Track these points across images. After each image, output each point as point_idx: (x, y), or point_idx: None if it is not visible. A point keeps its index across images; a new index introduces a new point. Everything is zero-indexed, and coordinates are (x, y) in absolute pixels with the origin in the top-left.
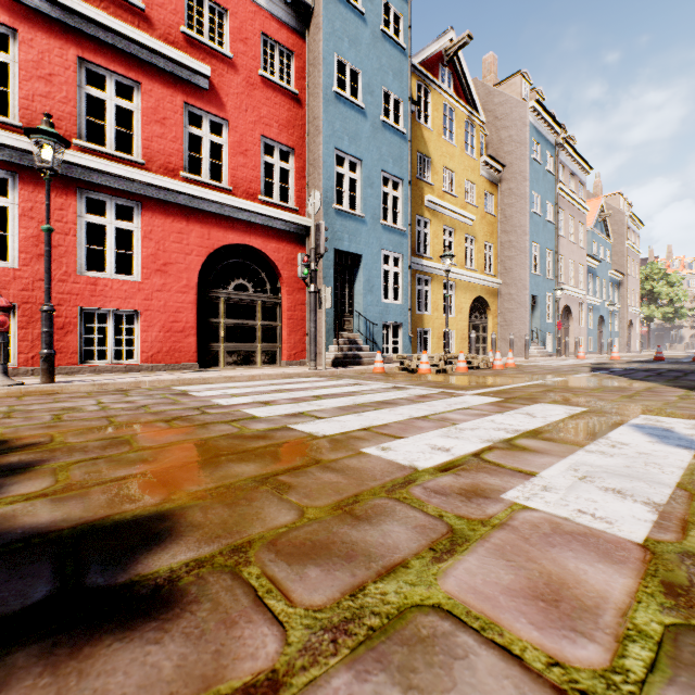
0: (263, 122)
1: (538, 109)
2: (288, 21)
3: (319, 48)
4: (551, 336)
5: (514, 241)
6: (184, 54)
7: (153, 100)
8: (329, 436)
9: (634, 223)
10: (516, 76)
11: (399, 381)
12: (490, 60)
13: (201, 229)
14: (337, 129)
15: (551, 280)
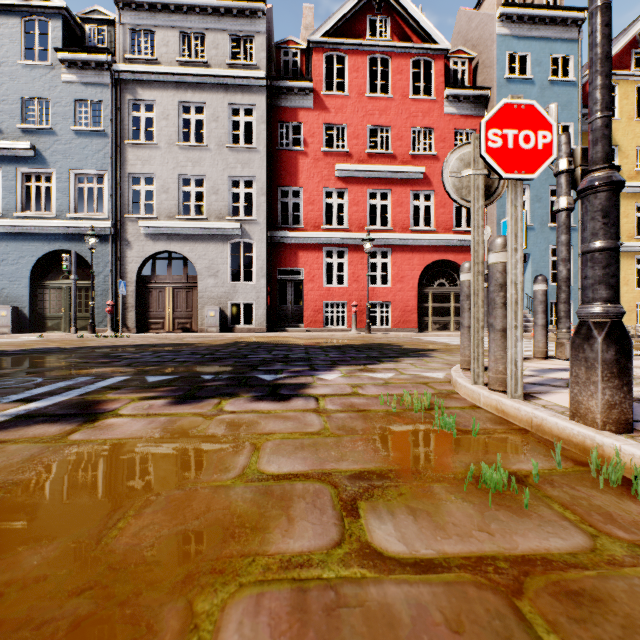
0: None
1: None
2: (471, 112)
3: None
4: None
5: None
6: (411, 167)
7: (396, 196)
8: None
9: None
10: None
11: None
12: None
13: (419, 256)
14: None
15: None
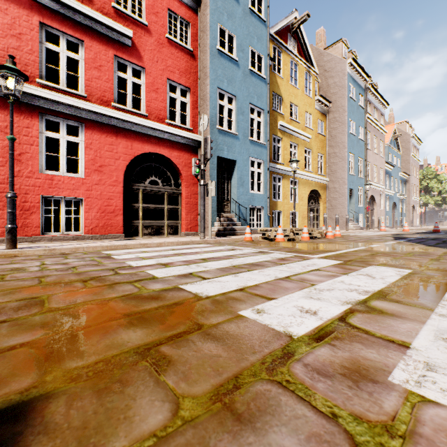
0: (169, 69)
1: (353, 64)
2: (186, 1)
3: (207, 19)
4: (362, 215)
5: (337, 152)
6: (114, 22)
7: (93, 53)
8: (211, 296)
9: (416, 141)
10: (338, 42)
11: (262, 247)
12: (321, 32)
13: (126, 142)
14: (219, 75)
15: (362, 178)
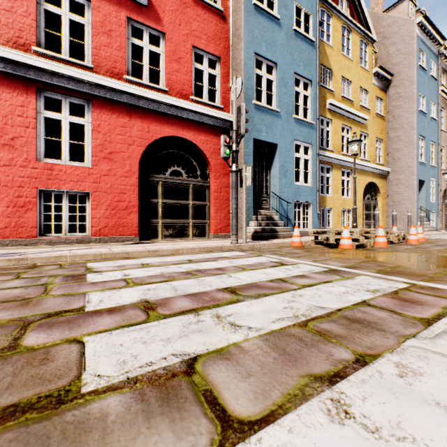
0: (194, 34)
1: (424, 23)
2: None
3: None
4: (434, 213)
5: (401, 136)
6: None
7: (101, 15)
8: None
9: None
10: (403, 0)
11: (327, 259)
12: None
13: (141, 124)
14: (256, 37)
15: (434, 167)
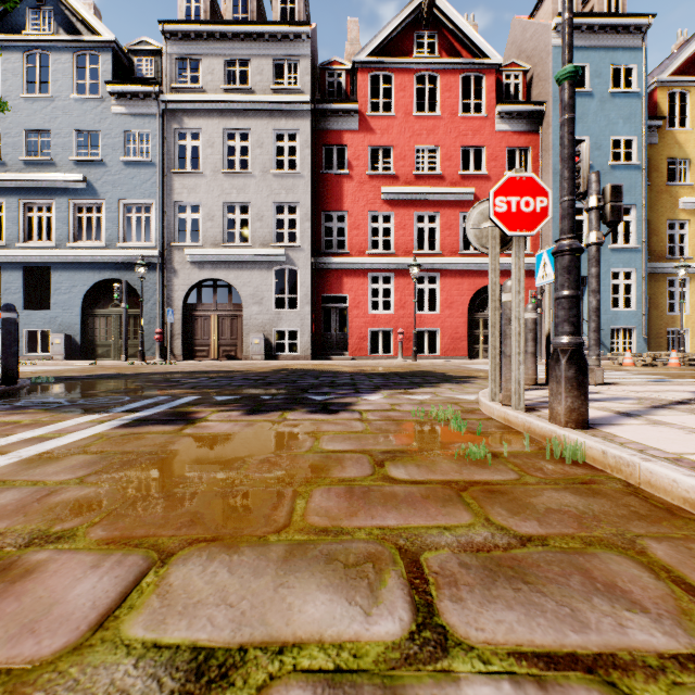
0: None
1: None
2: (525, 129)
3: (549, 139)
4: None
5: None
6: (460, 188)
7: (445, 218)
8: None
9: None
10: None
11: None
12: None
13: (469, 280)
14: None
15: None
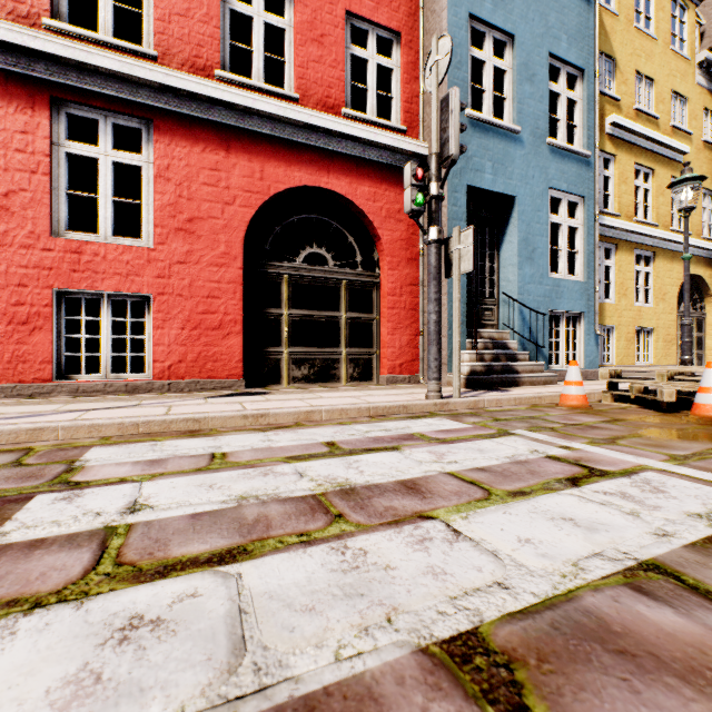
0: None
1: None
2: None
3: None
4: None
5: None
6: None
7: None
8: None
9: None
10: None
11: (709, 455)
12: None
13: (249, 163)
14: None
15: None
